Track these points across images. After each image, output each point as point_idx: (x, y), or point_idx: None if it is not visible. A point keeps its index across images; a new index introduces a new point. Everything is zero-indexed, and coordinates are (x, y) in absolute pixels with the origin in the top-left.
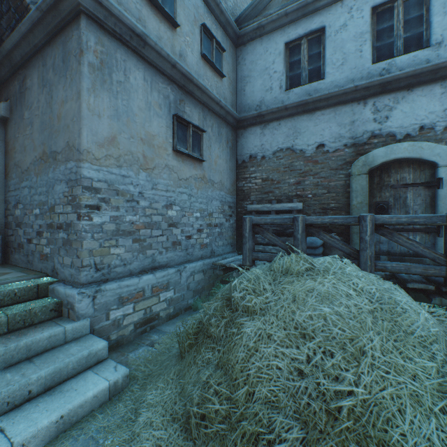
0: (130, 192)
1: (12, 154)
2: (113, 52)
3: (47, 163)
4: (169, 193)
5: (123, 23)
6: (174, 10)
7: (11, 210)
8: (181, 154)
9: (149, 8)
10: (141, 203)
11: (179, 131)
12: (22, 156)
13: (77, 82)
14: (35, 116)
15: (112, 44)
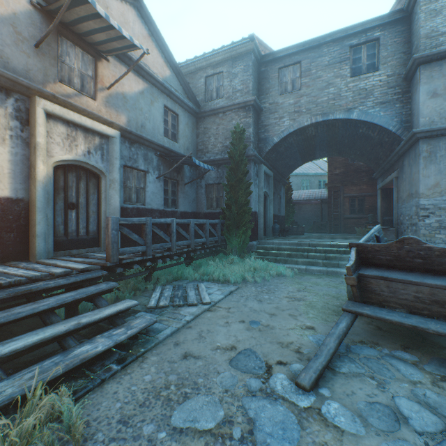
0: None
1: (399, 192)
2: (436, 144)
3: (409, 198)
4: None
5: (440, 130)
6: None
7: (398, 217)
8: None
9: None
10: None
11: None
12: (402, 194)
13: (417, 166)
14: (405, 178)
15: (436, 141)
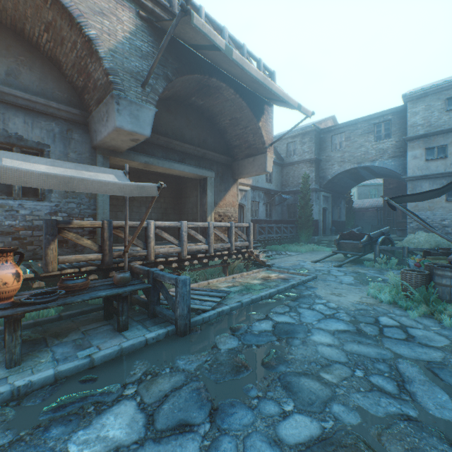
0: (422, 218)
1: None
2: (416, 184)
3: None
4: (442, 216)
5: (417, 177)
6: (445, 151)
7: None
8: (451, 200)
9: (431, 161)
10: (427, 220)
11: (448, 193)
12: None
13: None
14: None
15: (415, 182)
